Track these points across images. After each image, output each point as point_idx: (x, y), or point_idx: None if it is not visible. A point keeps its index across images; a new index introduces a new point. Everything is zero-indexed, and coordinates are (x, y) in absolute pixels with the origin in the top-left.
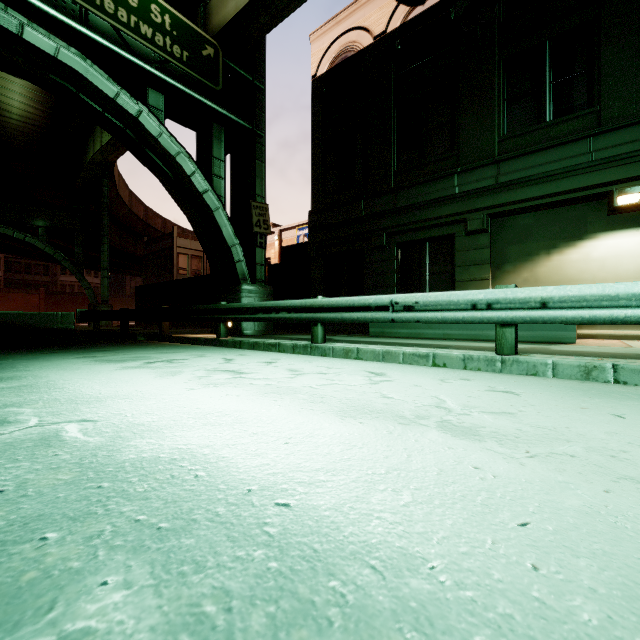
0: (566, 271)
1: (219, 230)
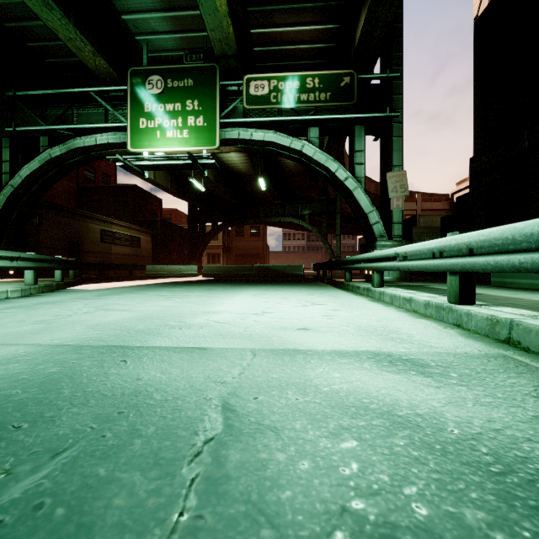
0: None
1: (358, 203)
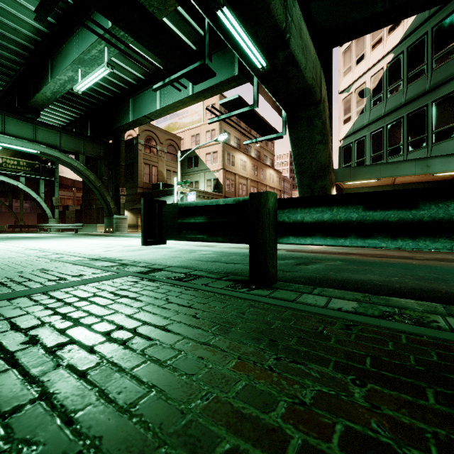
0: None
1: (42, 206)
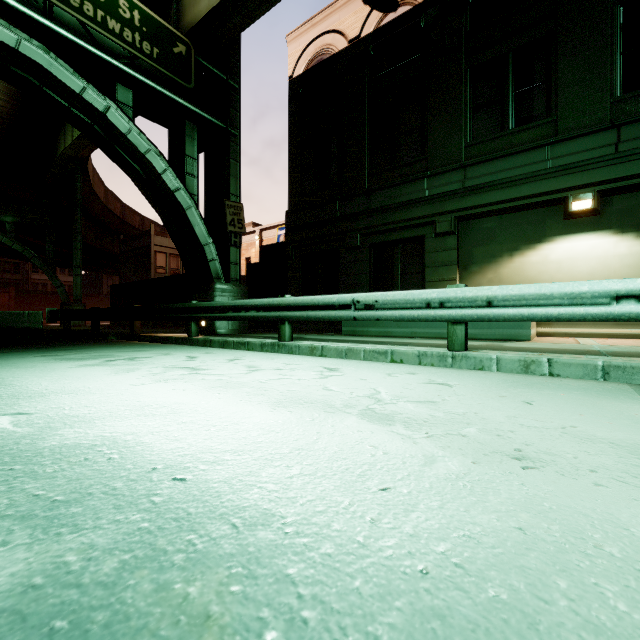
0: (527, 272)
1: (192, 229)
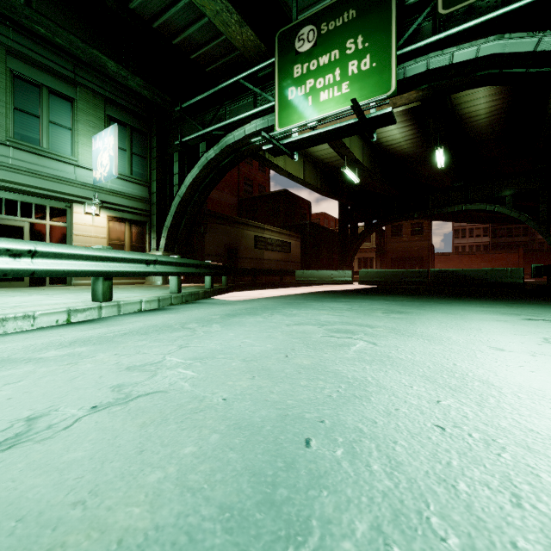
0: None
1: None
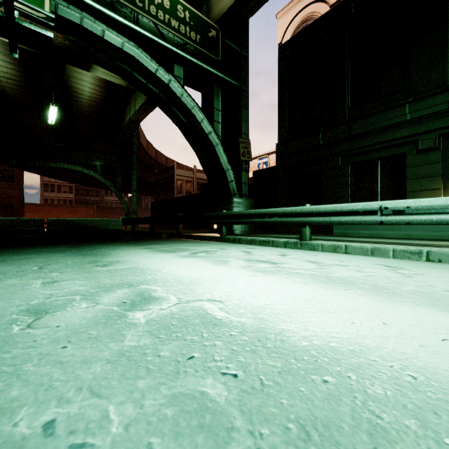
0: None
1: (218, 160)
